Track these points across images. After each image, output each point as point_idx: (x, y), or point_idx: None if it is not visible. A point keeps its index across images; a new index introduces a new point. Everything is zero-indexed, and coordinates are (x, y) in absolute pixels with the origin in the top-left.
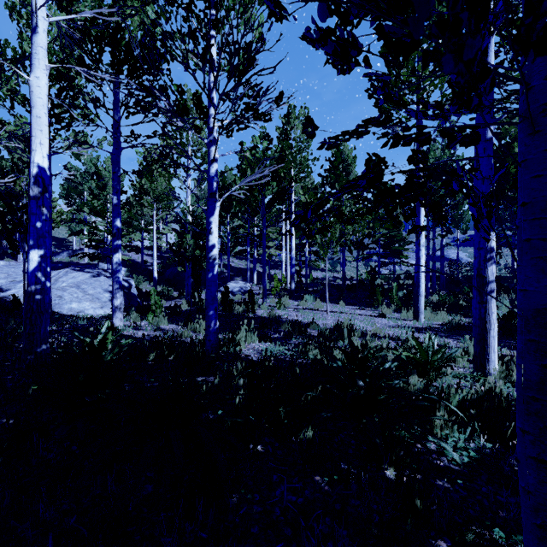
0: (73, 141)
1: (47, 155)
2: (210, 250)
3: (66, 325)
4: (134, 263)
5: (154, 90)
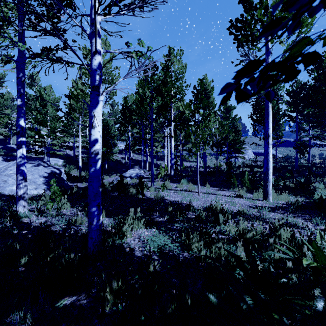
0: None
1: None
2: (92, 145)
3: None
4: (69, 157)
5: None
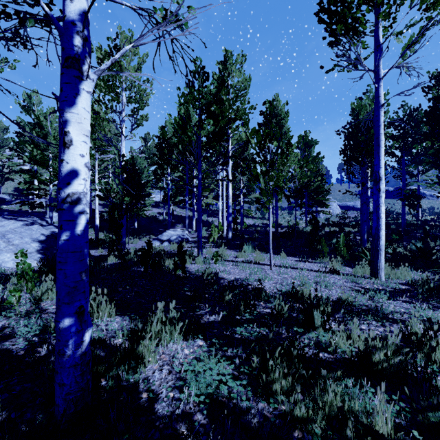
0: None
1: None
2: (65, 183)
3: None
4: None
5: None
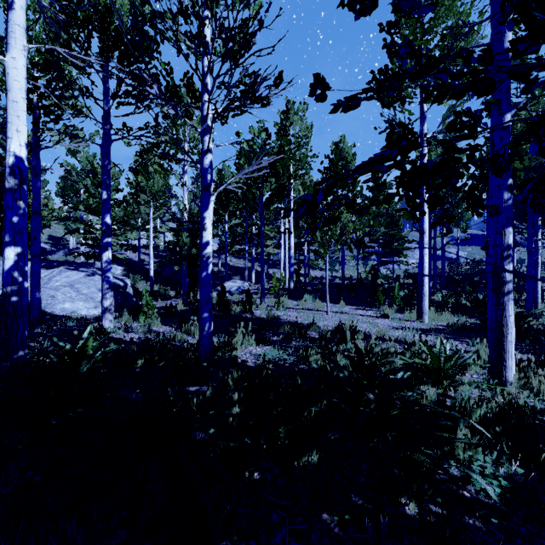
0: (59, 132)
1: (25, 144)
2: (204, 248)
3: (52, 327)
4: (131, 262)
5: (142, 73)
